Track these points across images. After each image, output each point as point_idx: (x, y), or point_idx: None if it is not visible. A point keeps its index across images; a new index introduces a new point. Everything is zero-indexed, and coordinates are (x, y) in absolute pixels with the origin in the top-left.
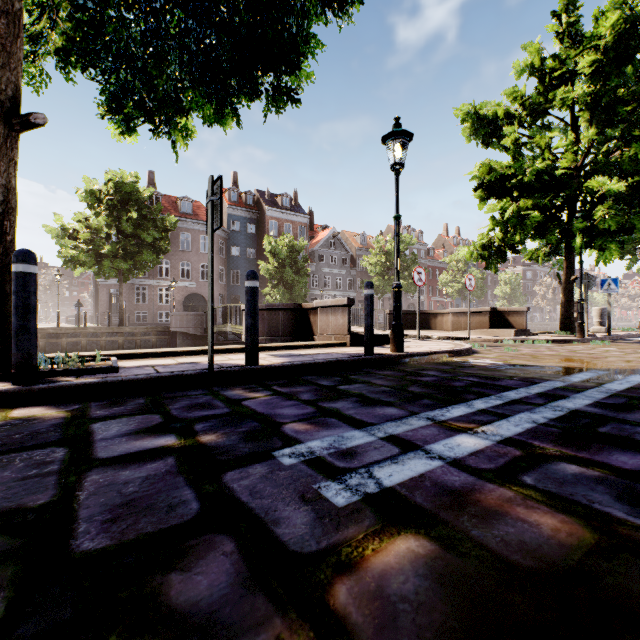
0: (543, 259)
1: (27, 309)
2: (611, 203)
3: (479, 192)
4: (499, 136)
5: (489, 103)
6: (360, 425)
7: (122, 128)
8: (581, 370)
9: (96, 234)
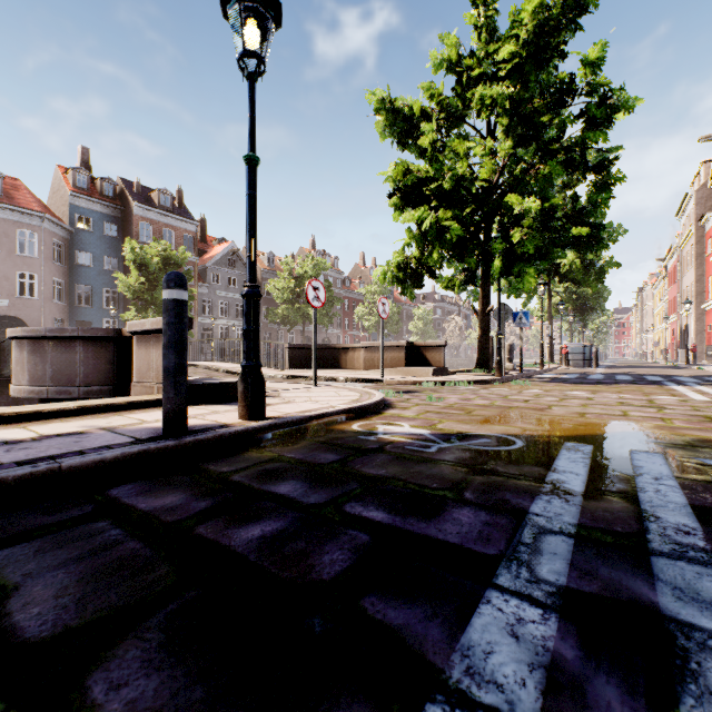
0: (459, 288)
1: None
2: (531, 222)
3: (394, 199)
4: (416, 137)
5: (405, 101)
6: None
7: None
8: (552, 444)
9: None
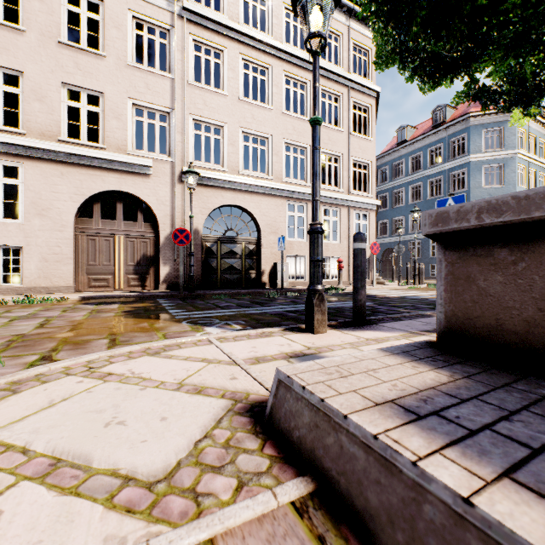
0: None
1: None
2: None
3: None
4: None
5: None
6: None
7: None
8: (187, 318)
9: None
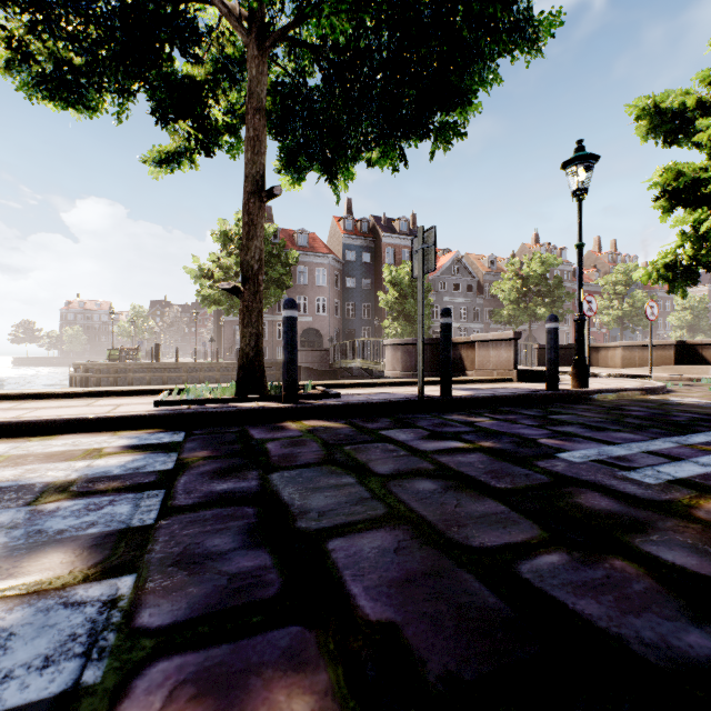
0: None
1: (293, 345)
2: None
3: (661, 202)
4: (688, 131)
5: (672, 91)
6: (609, 443)
7: (292, 179)
8: None
9: (227, 273)
